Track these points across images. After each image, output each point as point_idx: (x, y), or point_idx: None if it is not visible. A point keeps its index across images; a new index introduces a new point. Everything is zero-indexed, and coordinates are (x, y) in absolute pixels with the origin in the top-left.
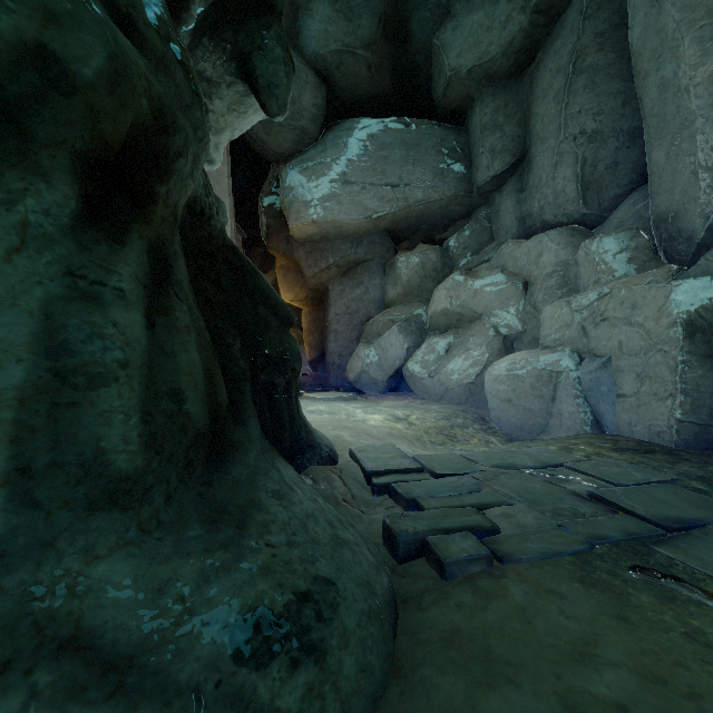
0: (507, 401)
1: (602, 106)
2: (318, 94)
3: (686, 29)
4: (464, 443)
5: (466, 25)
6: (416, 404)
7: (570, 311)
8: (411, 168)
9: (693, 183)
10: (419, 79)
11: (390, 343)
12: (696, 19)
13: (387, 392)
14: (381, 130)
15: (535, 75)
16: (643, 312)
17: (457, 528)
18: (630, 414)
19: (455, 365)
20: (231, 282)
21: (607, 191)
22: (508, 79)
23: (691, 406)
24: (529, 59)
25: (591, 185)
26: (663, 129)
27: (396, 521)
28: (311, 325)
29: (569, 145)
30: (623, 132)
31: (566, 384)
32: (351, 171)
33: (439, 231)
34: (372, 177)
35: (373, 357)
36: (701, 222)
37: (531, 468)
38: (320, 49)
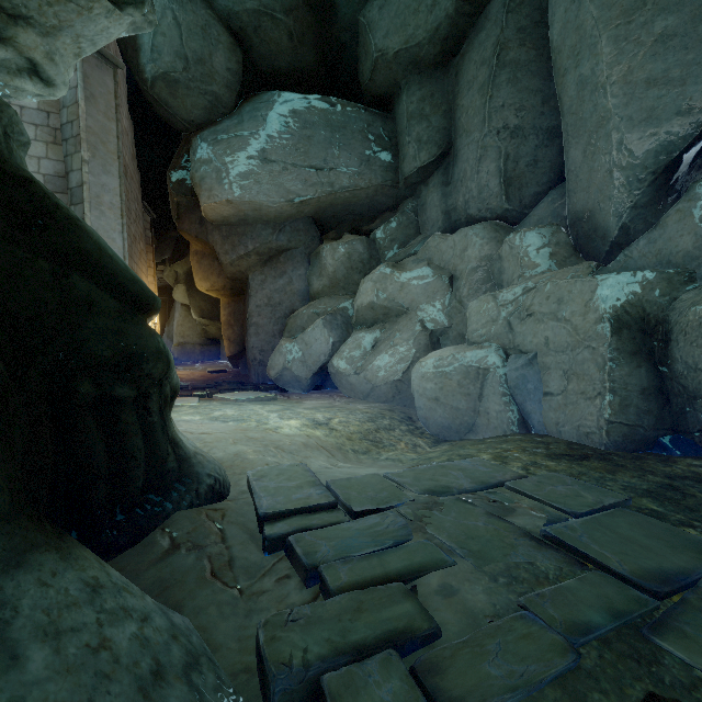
0: (434, 400)
1: (523, 102)
2: (232, 56)
3: (604, 27)
4: (390, 450)
5: (393, 4)
6: (341, 404)
7: (497, 306)
8: (337, 152)
9: (608, 181)
10: (345, 59)
11: (314, 338)
12: (613, 18)
13: (311, 390)
14: (304, 107)
15: (460, 66)
16: (570, 307)
17: (375, 642)
18: (557, 414)
19: (381, 362)
20: (8, 232)
21: (528, 188)
22: (434, 68)
23: (619, 405)
24: (455, 49)
25: (513, 181)
26: (581, 127)
27: (275, 638)
28: (230, 318)
29: (493, 139)
30: (542, 130)
31: (493, 382)
32: (271, 148)
33: (366, 222)
34: (295, 157)
35: (296, 352)
36: (615, 220)
37: (469, 492)
38: (234, 5)
